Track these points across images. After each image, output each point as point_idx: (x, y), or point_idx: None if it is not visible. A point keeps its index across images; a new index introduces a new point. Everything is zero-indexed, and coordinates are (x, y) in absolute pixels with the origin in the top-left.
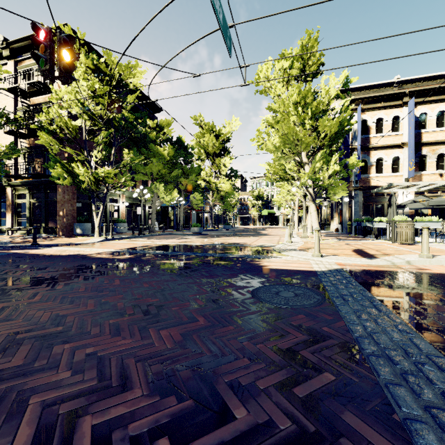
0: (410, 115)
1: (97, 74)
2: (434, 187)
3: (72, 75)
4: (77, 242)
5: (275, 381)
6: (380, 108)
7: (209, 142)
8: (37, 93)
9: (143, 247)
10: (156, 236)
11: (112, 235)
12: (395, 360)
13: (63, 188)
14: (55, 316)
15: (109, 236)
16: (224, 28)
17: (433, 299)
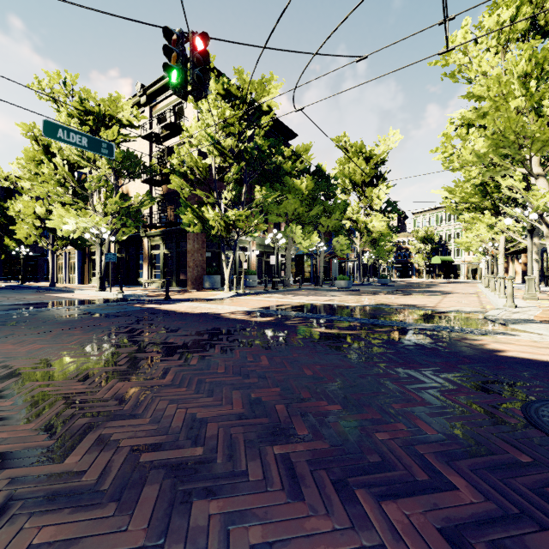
0: None
1: (228, 100)
2: None
3: (202, 106)
4: (207, 297)
5: None
6: None
7: (356, 169)
8: (169, 136)
9: (282, 307)
10: (292, 291)
11: (243, 289)
12: None
13: (193, 236)
14: (190, 418)
15: (240, 291)
16: None
17: None
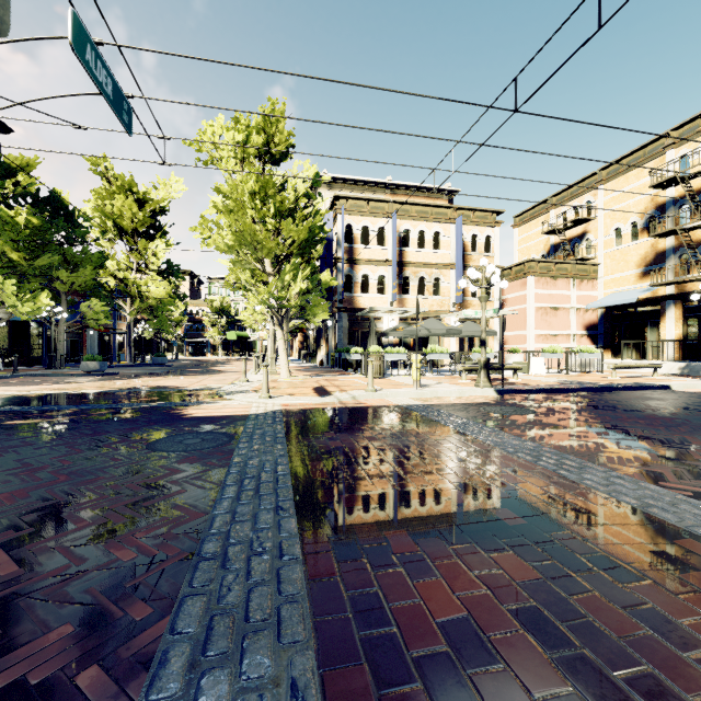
0: (394, 230)
1: None
2: (414, 314)
3: None
4: None
5: (129, 502)
6: (366, 214)
7: (125, 210)
8: None
9: None
10: None
11: None
12: (248, 473)
13: None
14: None
15: None
16: (117, 101)
17: (334, 428)
